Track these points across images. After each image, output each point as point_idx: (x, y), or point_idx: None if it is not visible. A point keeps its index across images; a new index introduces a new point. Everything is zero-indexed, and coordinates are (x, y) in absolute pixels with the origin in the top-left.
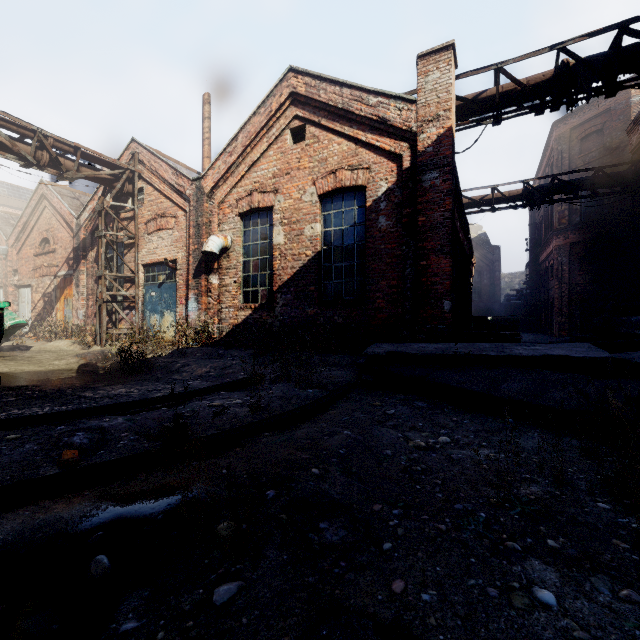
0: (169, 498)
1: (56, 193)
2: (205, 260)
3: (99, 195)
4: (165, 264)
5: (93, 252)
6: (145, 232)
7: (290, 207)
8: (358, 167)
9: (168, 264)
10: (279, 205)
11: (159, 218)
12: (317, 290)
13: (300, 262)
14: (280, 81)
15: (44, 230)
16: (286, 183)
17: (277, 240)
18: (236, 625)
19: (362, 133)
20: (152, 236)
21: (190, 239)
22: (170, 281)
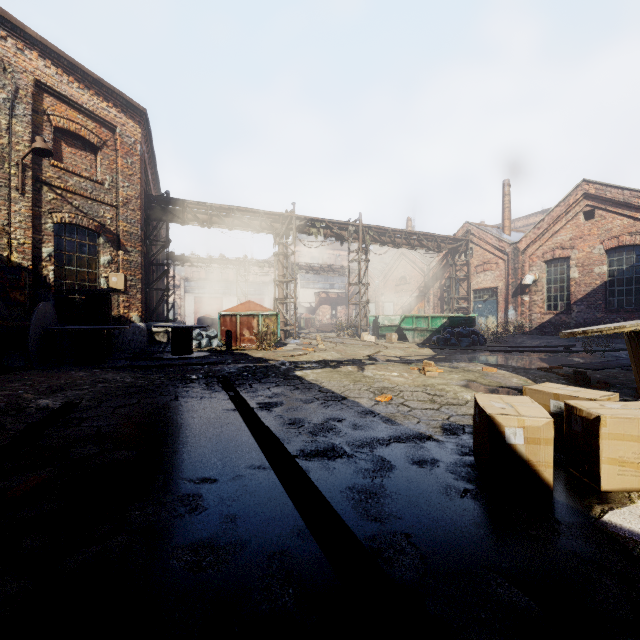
0: (581, 353)
1: (412, 252)
2: (520, 287)
3: (442, 253)
4: (492, 290)
5: (437, 283)
6: (474, 272)
7: (583, 257)
8: (635, 234)
9: (493, 290)
10: (574, 256)
11: (485, 264)
12: (603, 303)
13: (590, 288)
14: (575, 187)
15: (402, 272)
16: (579, 243)
17: (573, 275)
18: (607, 359)
19: (638, 214)
20: (479, 274)
21: (509, 276)
22: (492, 299)
